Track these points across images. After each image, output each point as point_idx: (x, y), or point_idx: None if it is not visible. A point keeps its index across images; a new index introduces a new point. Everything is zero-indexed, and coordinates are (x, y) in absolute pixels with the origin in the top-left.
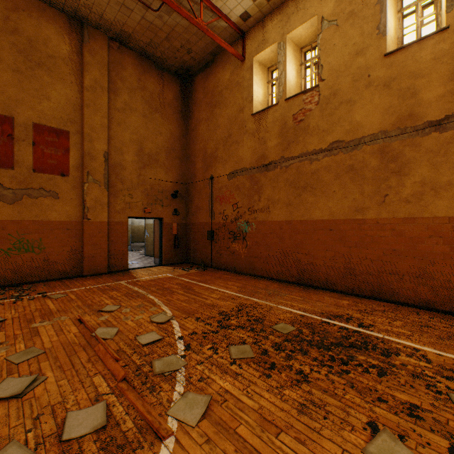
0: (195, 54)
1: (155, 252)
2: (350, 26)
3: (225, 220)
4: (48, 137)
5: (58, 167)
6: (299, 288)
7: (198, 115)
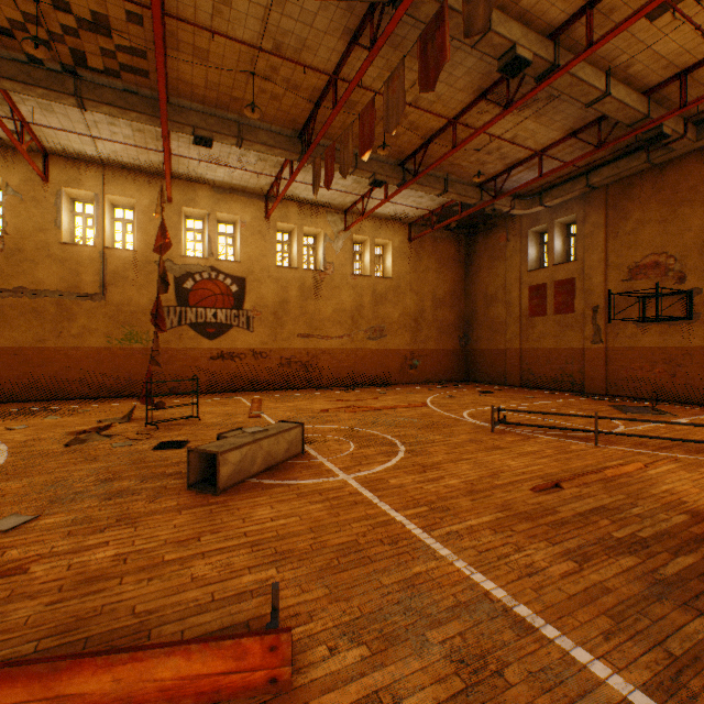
0: None
1: None
2: (35, 207)
3: None
4: None
5: None
6: None
7: None
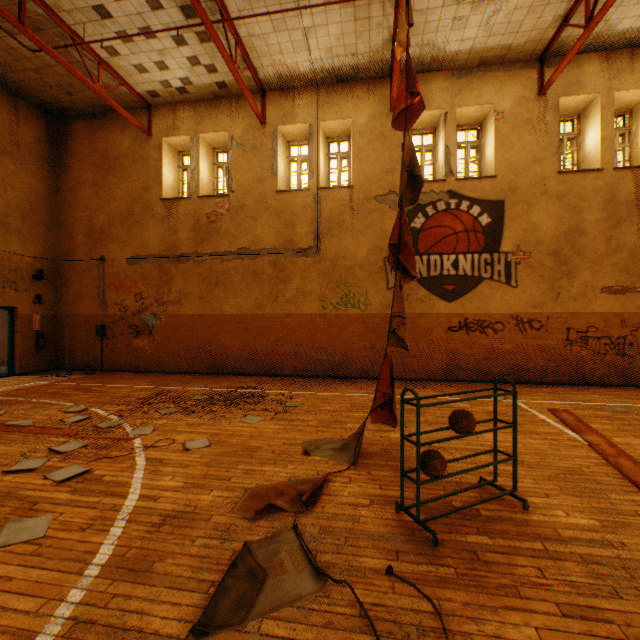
0: (79, 99)
1: None
2: (254, 156)
3: (124, 312)
4: None
5: None
6: (212, 376)
7: (80, 174)
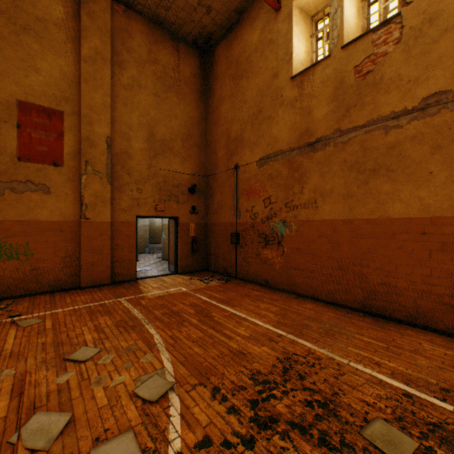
0: (216, 13)
1: (170, 258)
2: None
3: (253, 219)
4: (37, 118)
5: (49, 155)
6: (367, 320)
7: (220, 92)
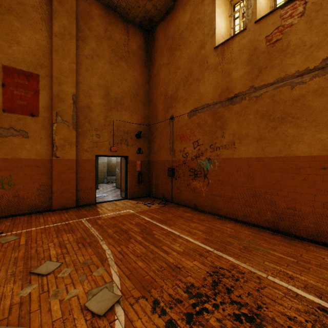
0: (156, 0)
1: (122, 187)
2: None
3: (185, 157)
4: (18, 79)
5: (28, 108)
6: (277, 237)
7: (160, 62)
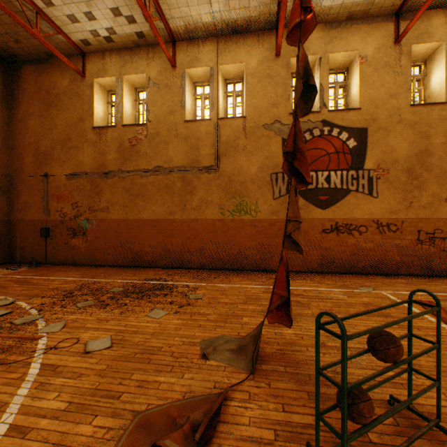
0: (25, 46)
1: None
2: (166, 93)
3: (63, 217)
4: None
5: None
6: (133, 269)
7: (29, 108)
